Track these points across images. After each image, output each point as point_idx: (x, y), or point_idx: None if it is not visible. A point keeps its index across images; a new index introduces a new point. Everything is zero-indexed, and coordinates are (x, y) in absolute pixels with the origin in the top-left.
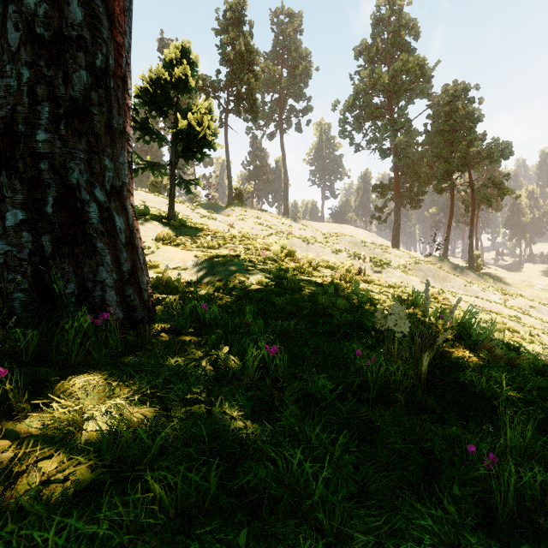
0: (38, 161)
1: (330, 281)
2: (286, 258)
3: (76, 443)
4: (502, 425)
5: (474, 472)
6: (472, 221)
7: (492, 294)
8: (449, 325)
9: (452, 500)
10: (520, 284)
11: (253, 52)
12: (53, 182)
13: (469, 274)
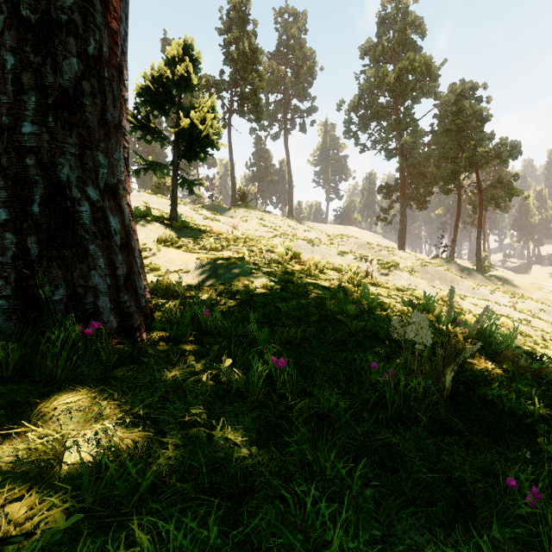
0: (24, 155)
1: (337, 284)
2: (291, 260)
3: (53, 479)
4: (545, 454)
5: (515, 510)
6: (479, 222)
7: (501, 297)
8: (467, 333)
9: (493, 546)
10: (529, 287)
11: (257, 52)
12: (40, 179)
13: (477, 276)
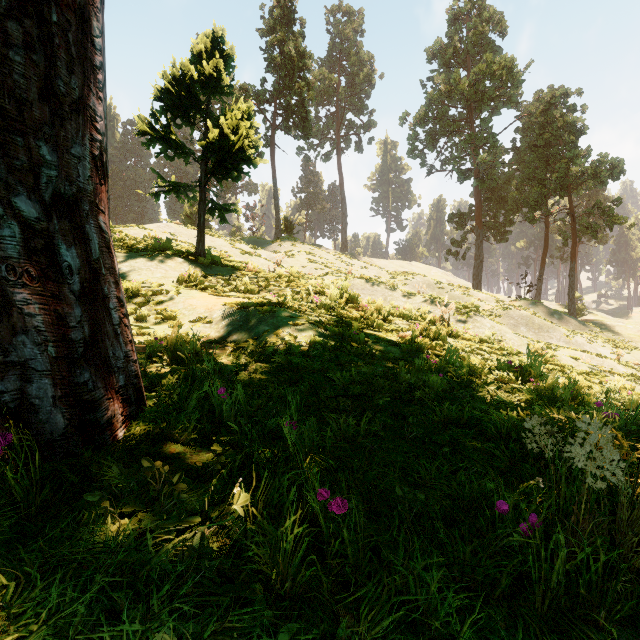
0: None
1: (408, 338)
2: (347, 304)
3: None
4: None
5: None
6: (572, 256)
7: (601, 347)
8: (617, 421)
9: None
10: (634, 334)
11: (305, 56)
12: None
13: (570, 321)
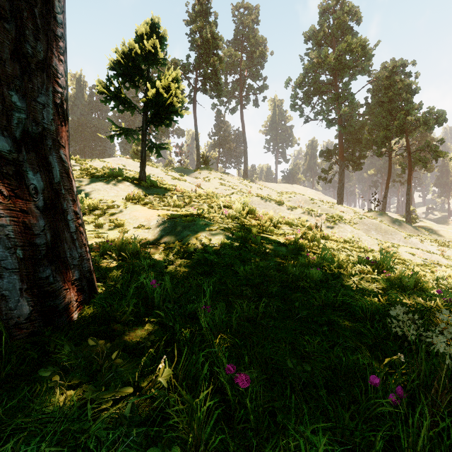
0: None
1: (293, 240)
2: (247, 215)
3: None
4: None
5: None
6: (409, 180)
7: (430, 246)
8: None
9: None
10: None
11: (218, 39)
12: None
13: (407, 227)
